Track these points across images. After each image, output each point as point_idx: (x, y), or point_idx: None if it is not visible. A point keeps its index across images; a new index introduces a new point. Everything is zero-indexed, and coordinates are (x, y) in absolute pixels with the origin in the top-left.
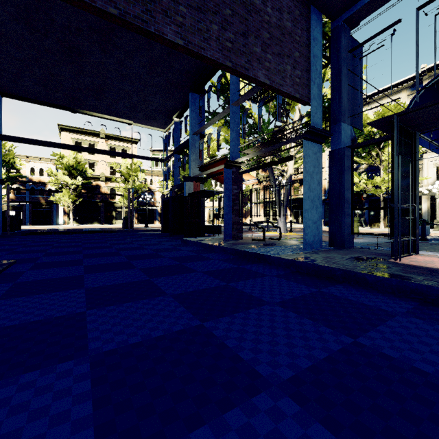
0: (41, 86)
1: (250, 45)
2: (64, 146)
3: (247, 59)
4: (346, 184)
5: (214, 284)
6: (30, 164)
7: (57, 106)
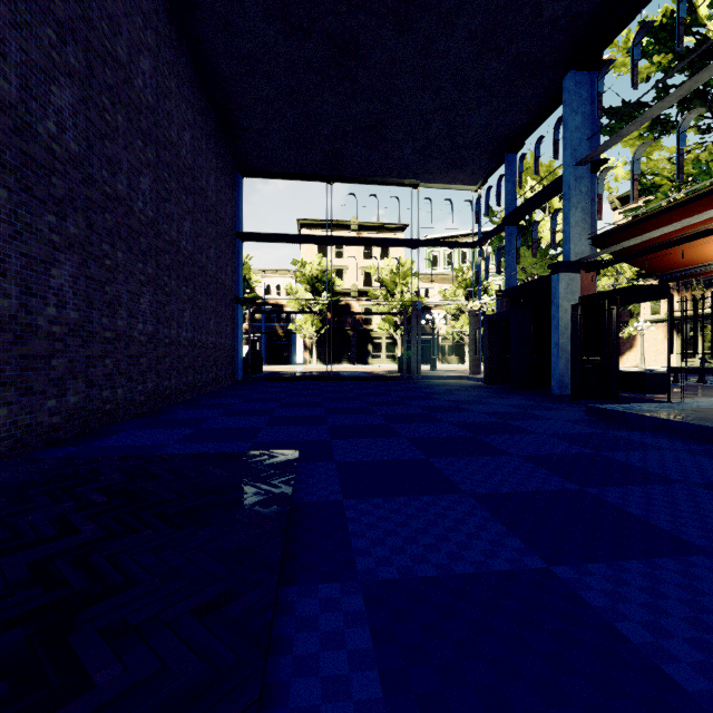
0: (291, 144)
1: None
2: (318, 239)
3: None
4: None
5: None
6: (266, 281)
7: (308, 177)
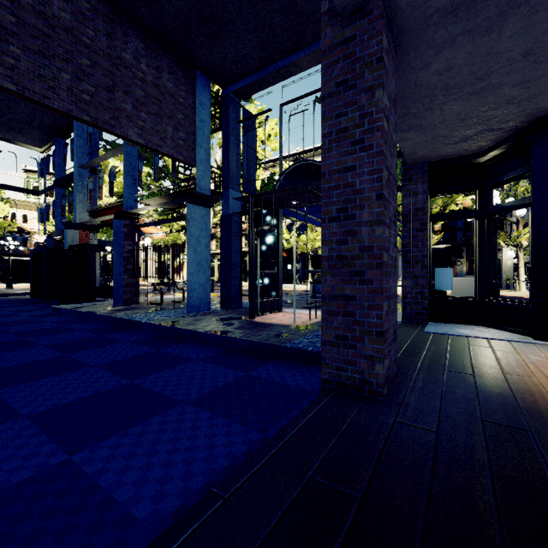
0: None
1: (117, 101)
2: None
3: (113, 115)
4: (234, 249)
5: (48, 356)
6: None
7: None
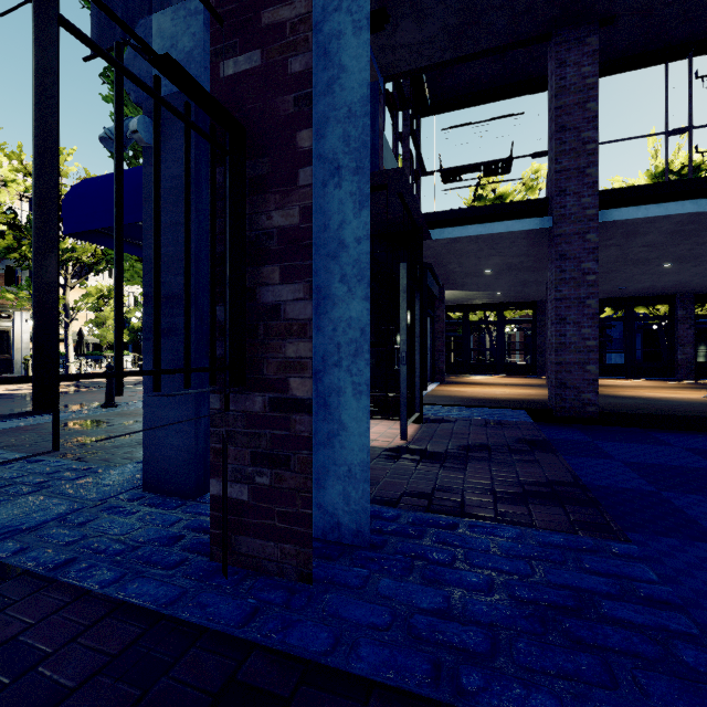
0: None
1: None
2: None
3: None
4: None
5: None
6: None
7: None
